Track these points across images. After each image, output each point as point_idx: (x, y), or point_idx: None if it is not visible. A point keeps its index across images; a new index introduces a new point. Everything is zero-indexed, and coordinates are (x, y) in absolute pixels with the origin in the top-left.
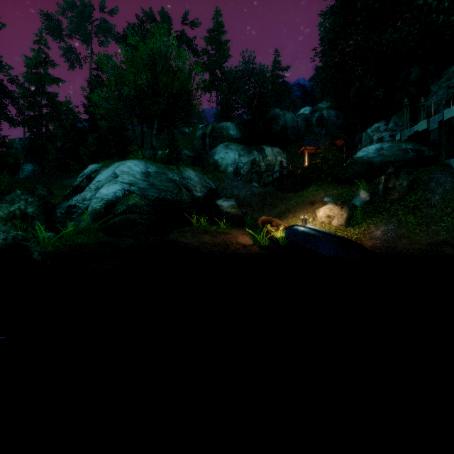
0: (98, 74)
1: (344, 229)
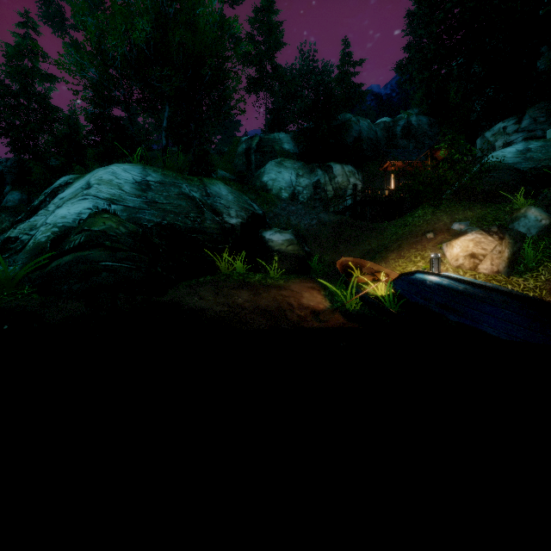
0: None
1: (505, 279)
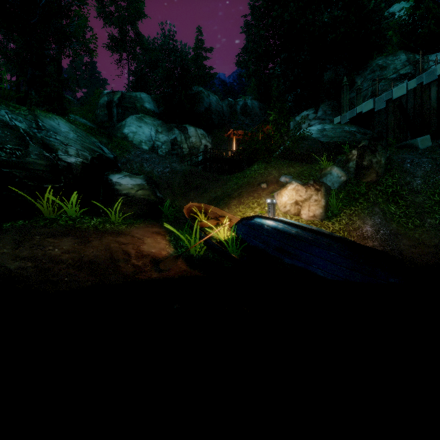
0: None
1: (320, 223)
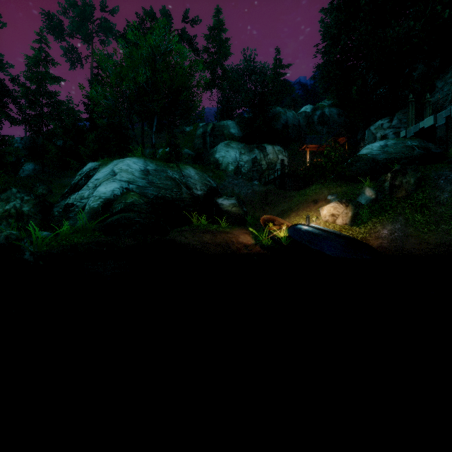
0: (99, 73)
1: (349, 228)
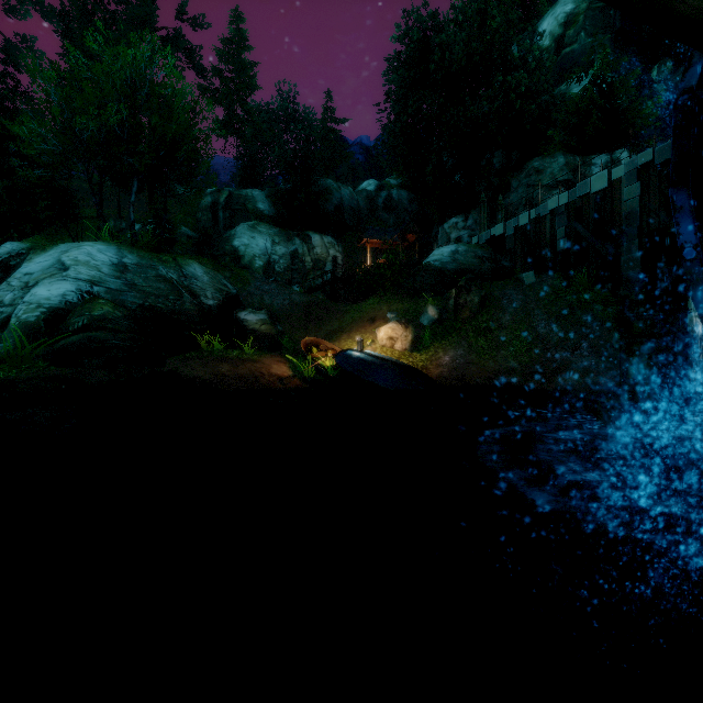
0: (9, 72)
1: (409, 354)
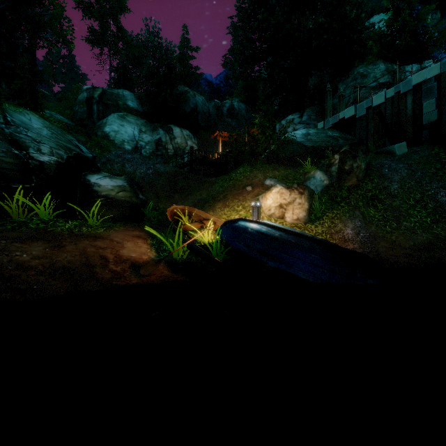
0: None
1: (303, 226)
